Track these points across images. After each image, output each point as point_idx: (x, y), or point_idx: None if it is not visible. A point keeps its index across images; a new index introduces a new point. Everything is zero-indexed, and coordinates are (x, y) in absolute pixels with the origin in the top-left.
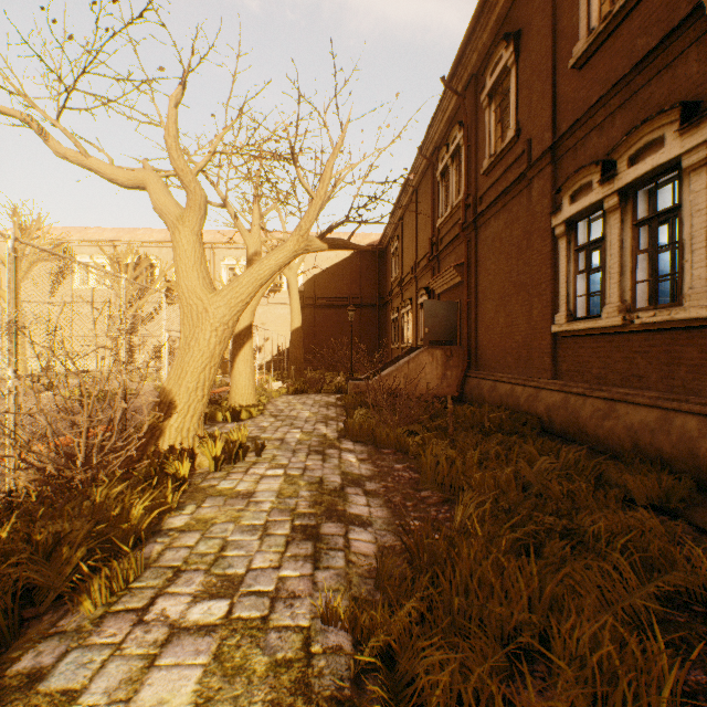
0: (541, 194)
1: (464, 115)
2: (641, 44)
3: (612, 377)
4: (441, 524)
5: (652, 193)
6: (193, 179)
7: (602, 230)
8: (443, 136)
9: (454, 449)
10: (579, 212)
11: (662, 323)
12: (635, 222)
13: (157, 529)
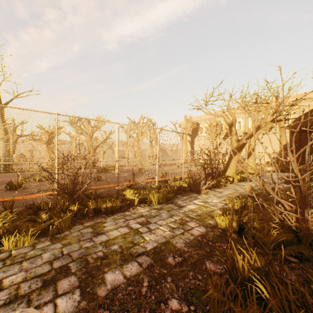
0: None
1: None
2: None
3: None
4: None
5: None
6: (233, 115)
7: None
8: None
9: None
10: None
11: None
12: None
13: (225, 186)
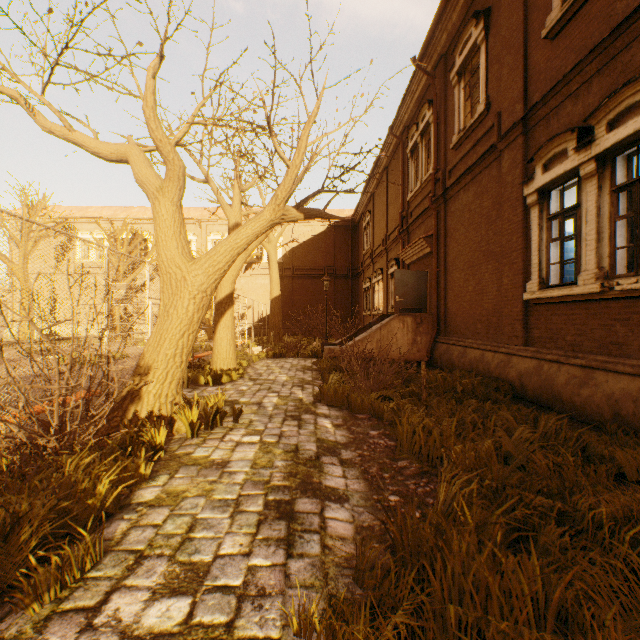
0: (512, 165)
1: (434, 93)
2: (620, 7)
3: (588, 344)
4: (421, 499)
5: (631, 159)
6: (172, 150)
7: (577, 197)
8: (413, 115)
9: (429, 416)
10: (552, 180)
11: None
12: (614, 188)
13: (126, 503)
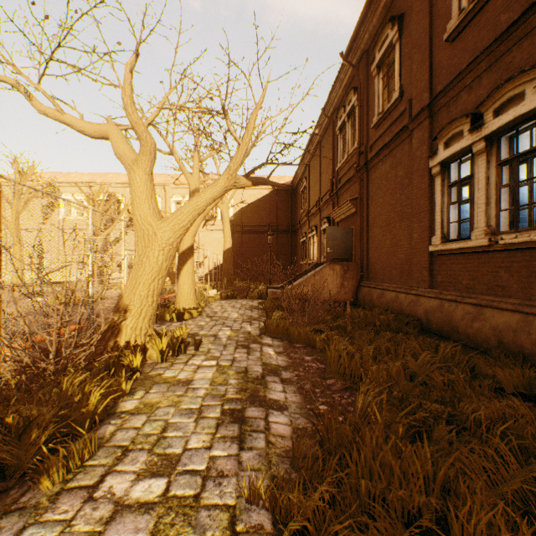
0: (420, 142)
1: (358, 82)
2: (504, 19)
3: (479, 287)
4: (344, 408)
5: (513, 139)
6: (145, 130)
7: (471, 169)
8: (341, 99)
9: (352, 344)
10: (452, 155)
11: (522, 243)
12: (499, 162)
13: (112, 412)
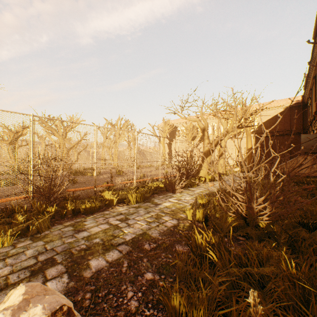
0: None
1: None
2: None
3: None
4: None
5: None
6: (205, 120)
7: None
8: None
9: None
10: None
11: None
12: None
13: (198, 185)
